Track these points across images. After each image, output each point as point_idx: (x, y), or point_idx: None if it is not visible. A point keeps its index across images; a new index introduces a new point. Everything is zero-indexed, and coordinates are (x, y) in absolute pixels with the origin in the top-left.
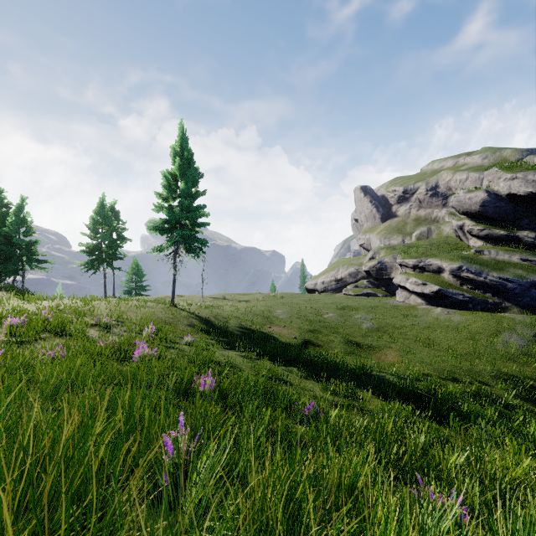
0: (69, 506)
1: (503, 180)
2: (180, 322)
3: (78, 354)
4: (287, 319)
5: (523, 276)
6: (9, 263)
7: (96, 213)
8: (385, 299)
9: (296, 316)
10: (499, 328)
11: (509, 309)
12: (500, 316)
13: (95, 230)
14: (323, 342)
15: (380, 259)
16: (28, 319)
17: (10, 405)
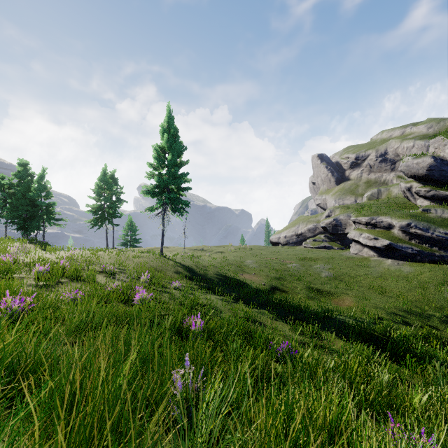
0: (115, 441)
1: None
2: (168, 270)
3: (92, 297)
4: (256, 268)
5: None
6: (33, 221)
7: (100, 180)
8: (340, 251)
9: (263, 265)
10: (446, 278)
11: None
12: (446, 267)
13: (99, 194)
14: (288, 288)
15: (336, 216)
16: (51, 267)
17: (49, 343)
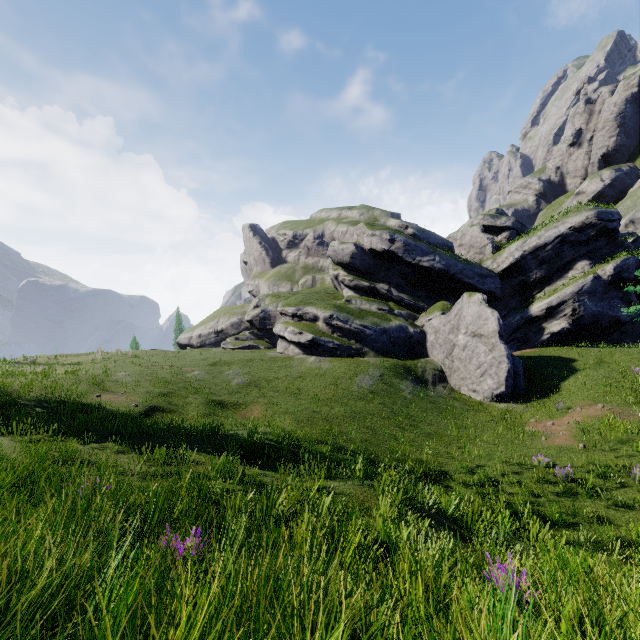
0: None
1: (367, 236)
2: None
3: None
4: (132, 383)
5: (378, 324)
6: None
7: None
8: (267, 351)
9: (146, 378)
10: (357, 371)
11: (367, 354)
12: (360, 360)
13: None
14: (178, 406)
15: (264, 307)
16: None
17: None
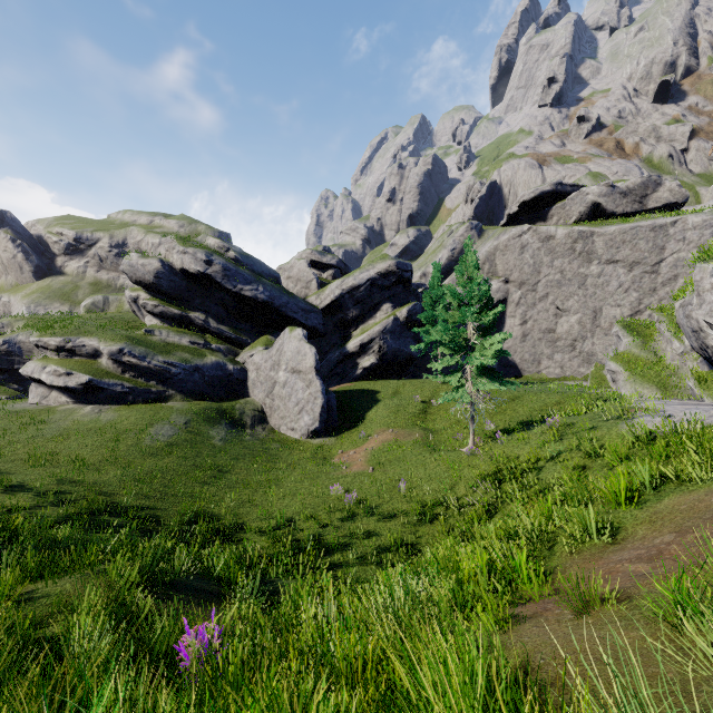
0: None
1: (177, 252)
2: None
3: None
4: None
5: (189, 360)
6: None
7: None
8: (10, 402)
9: None
10: (153, 421)
11: (173, 397)
12: (161, 406)
13: None
14: None
15: (10, 336)
16: None
17: None
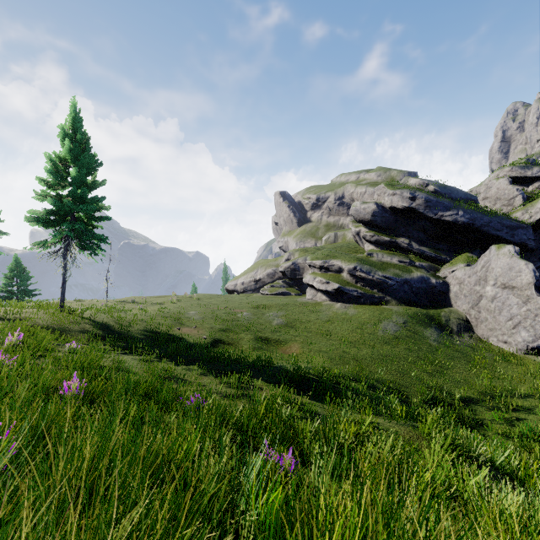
0: None
1: (387, 195)
2: (68, 329)
3: None
4: (200, 320)
5: (399, 275)
6: None
7: None
8: (297, 297)
9: (209, 316)
10: (381, 318)
11: (389, 302)
12: (383, 308)
13: None
14: (234, 340)
15: (294, 260)
16: None
17: None
